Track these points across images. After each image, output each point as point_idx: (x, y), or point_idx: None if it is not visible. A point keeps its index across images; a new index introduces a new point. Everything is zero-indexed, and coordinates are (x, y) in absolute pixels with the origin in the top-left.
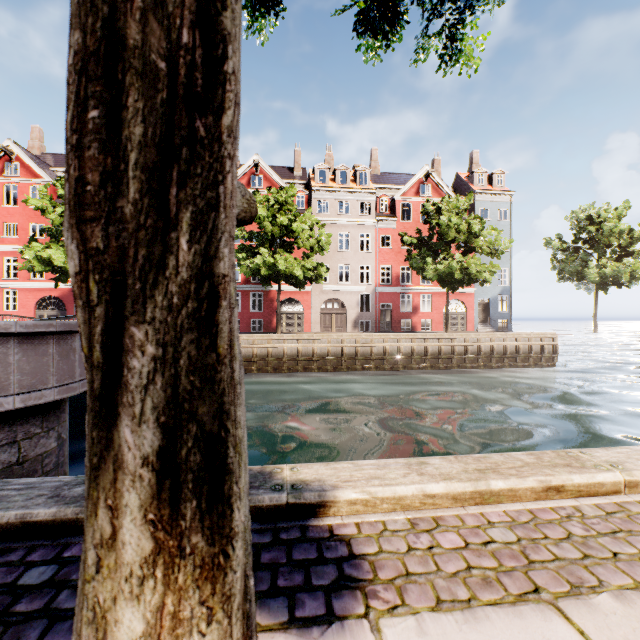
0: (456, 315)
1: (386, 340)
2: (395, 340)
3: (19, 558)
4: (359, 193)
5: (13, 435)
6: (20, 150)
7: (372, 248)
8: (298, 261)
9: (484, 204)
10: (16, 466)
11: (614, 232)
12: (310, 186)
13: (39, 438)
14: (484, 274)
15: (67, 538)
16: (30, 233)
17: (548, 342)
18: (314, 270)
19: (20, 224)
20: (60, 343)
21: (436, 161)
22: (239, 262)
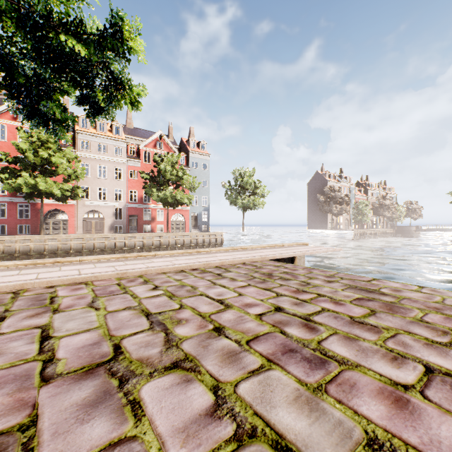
0: (179, 222)
1: (126, 238)
2: (132, 238)
3: None
4: (114, 140)
5: None
6: None
7: (124, 178)
8: (58, 184)
9: (195, 159)
10: None
11: (248, 183)
12: (75, 128)
13: None
14: (185, 200)
15: None
16: None
17: (219, 237)
18: (73, 191)
19: None
20: None
21: (170, 127)
22: (2, 180)
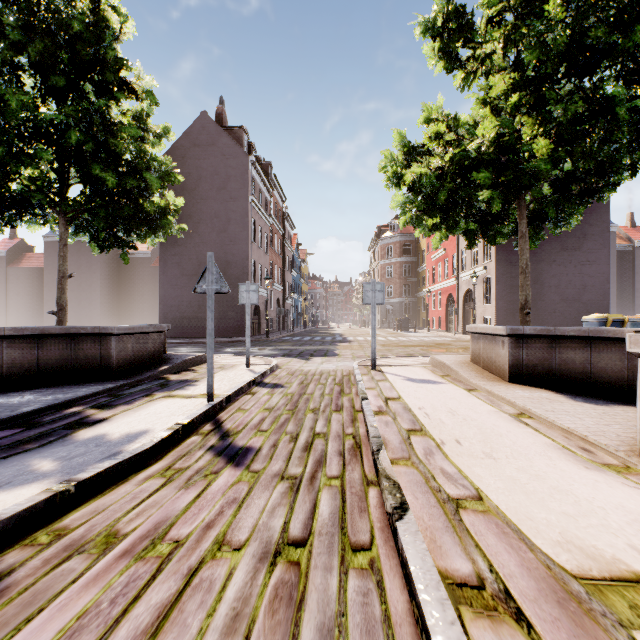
0: None
1: None
2: None
3: None
4: None
5: None
6: None
7: None
8: None
9: None
10: None
11: None
12: None
13: None
14: None
15: None
16: None
17: None
18: None
19: None
20: None
21: None
22: None
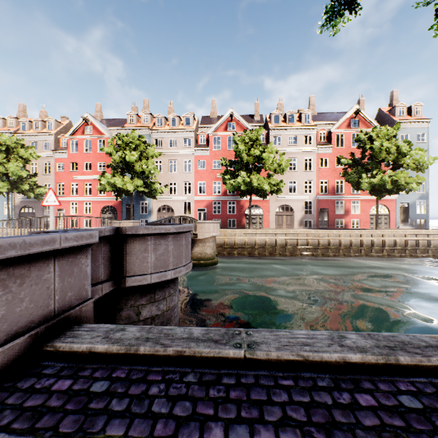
0: (380, 216)
1: (330, 235)
2: (337, 235)
3: (374, 387)
4: (303, 129)
5: (164, 294)
6: (93, 119)
7: (313, 168)
8: (265, 179)
9: (404, 130)
10: (165, 312)
11: None
12: (267, 127)
13: (172, 296)
14: (411, 185)
15: (383, 376)
16: (98, 168)
17: None
18: (275, 185)
19: (93, 163)
20: (185, 238)
21: (361, 101)
22: (224, 181)
